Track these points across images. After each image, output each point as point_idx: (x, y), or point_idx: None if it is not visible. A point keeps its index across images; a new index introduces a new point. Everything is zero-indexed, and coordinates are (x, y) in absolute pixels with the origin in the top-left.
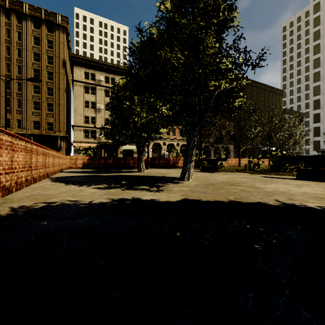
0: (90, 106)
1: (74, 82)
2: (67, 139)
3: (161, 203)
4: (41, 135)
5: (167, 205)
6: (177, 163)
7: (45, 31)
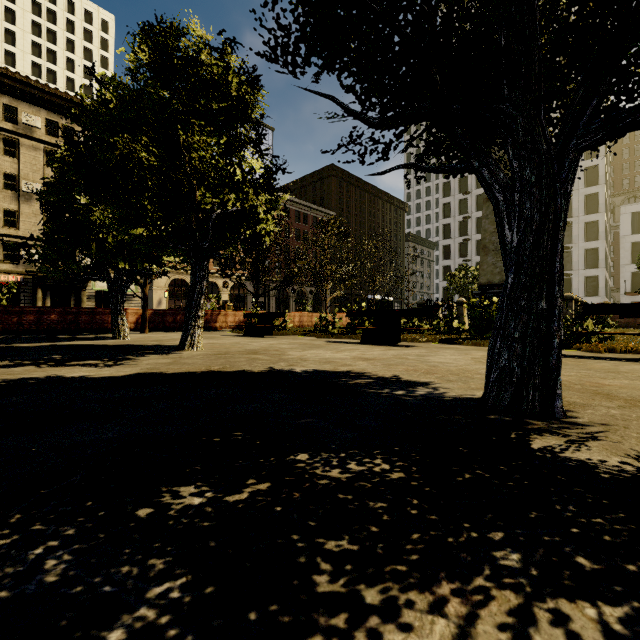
0: (0, 184)
1: None
2: None
3: (91, 379)
4: None
5: (99, 380)
6: (215, 321)
7: None
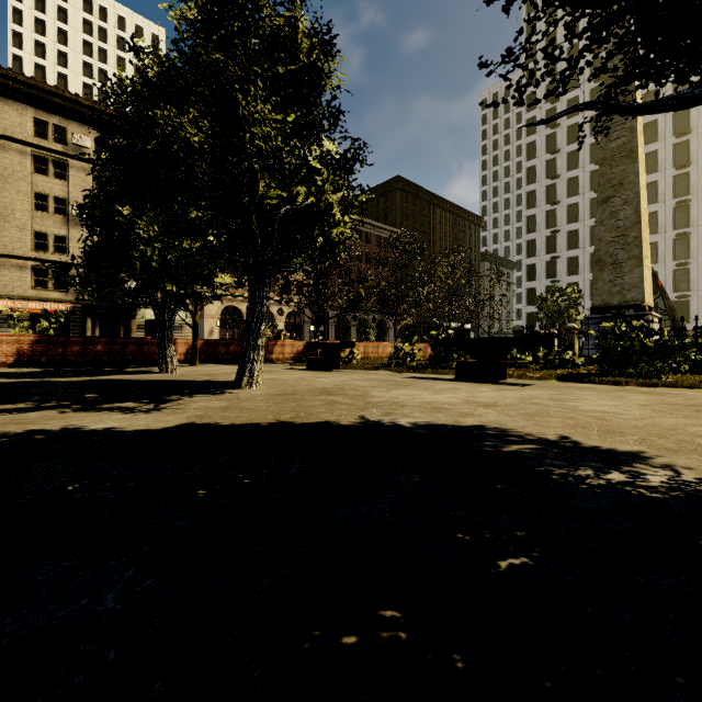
0: (50, 209)
1: (1, 140)
2: None
3: (117, 435)
4: None
5: (129, 437)
6: (271, 352)
7: None
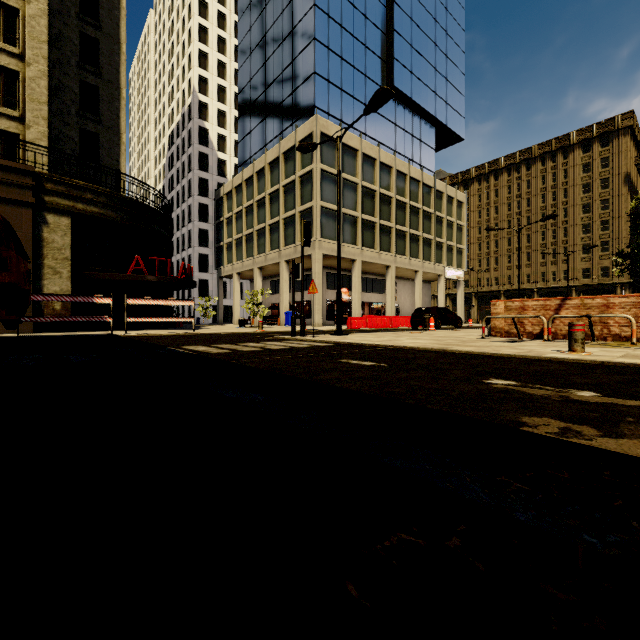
0: None
1: None
2: (633, 285)
3: None
4: (591, 285)
5: None
6: None
7: (597, 150)
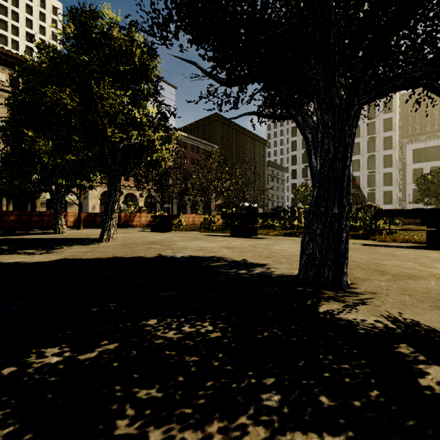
0: None
1: None
2: None
3: (22, 264)
4: None
5: (28, 265)
6: (132, 220)
7: None
